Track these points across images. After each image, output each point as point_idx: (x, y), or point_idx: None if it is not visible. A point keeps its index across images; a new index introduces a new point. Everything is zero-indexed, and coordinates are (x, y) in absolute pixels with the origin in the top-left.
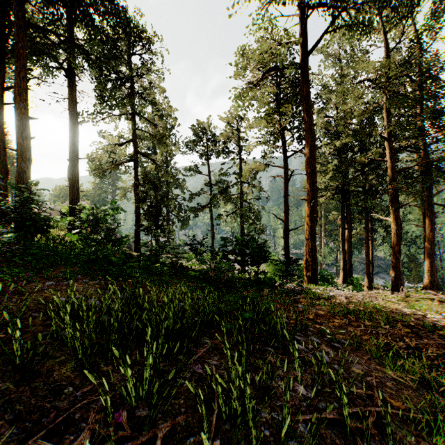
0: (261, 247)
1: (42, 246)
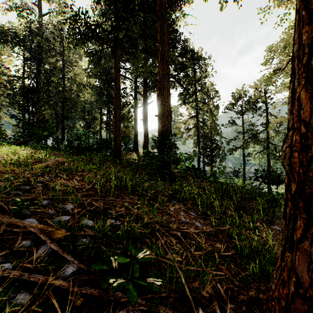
0: (279, 175)
1: (184, 170)
